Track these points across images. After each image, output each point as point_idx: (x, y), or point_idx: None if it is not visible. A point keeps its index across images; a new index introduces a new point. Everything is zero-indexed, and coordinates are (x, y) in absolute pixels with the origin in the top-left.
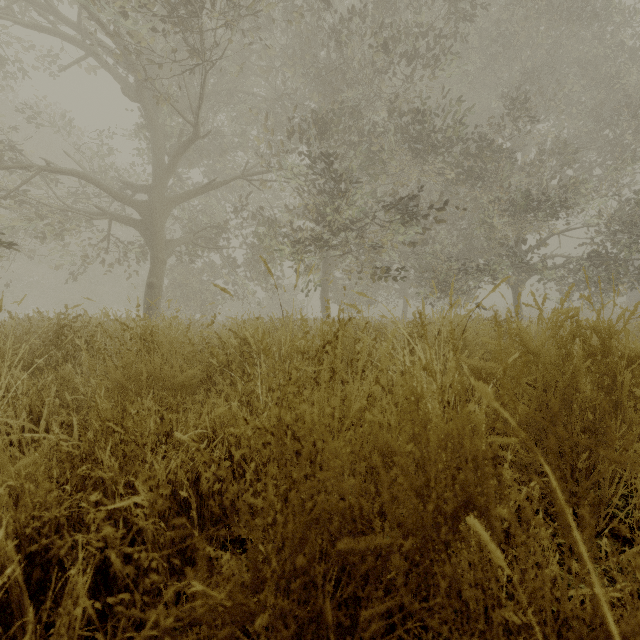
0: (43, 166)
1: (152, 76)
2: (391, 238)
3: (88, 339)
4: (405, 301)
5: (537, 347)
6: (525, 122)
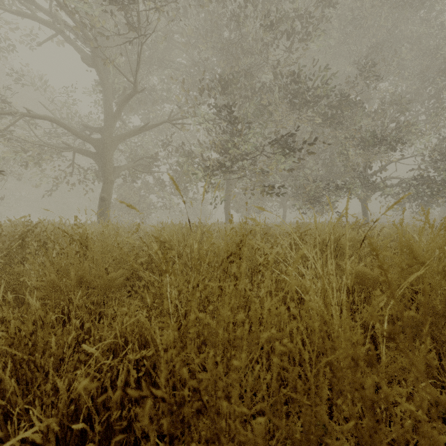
0: (24, 113)
1: (104, 49)
2: (275, 165)
3: (46, 241)
4: (284, 210)
5: (425, 258)
6: (372, 81)
